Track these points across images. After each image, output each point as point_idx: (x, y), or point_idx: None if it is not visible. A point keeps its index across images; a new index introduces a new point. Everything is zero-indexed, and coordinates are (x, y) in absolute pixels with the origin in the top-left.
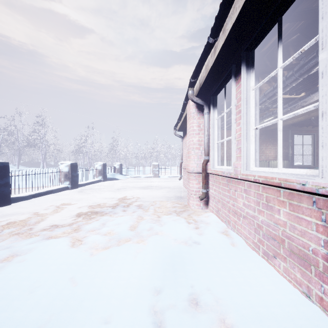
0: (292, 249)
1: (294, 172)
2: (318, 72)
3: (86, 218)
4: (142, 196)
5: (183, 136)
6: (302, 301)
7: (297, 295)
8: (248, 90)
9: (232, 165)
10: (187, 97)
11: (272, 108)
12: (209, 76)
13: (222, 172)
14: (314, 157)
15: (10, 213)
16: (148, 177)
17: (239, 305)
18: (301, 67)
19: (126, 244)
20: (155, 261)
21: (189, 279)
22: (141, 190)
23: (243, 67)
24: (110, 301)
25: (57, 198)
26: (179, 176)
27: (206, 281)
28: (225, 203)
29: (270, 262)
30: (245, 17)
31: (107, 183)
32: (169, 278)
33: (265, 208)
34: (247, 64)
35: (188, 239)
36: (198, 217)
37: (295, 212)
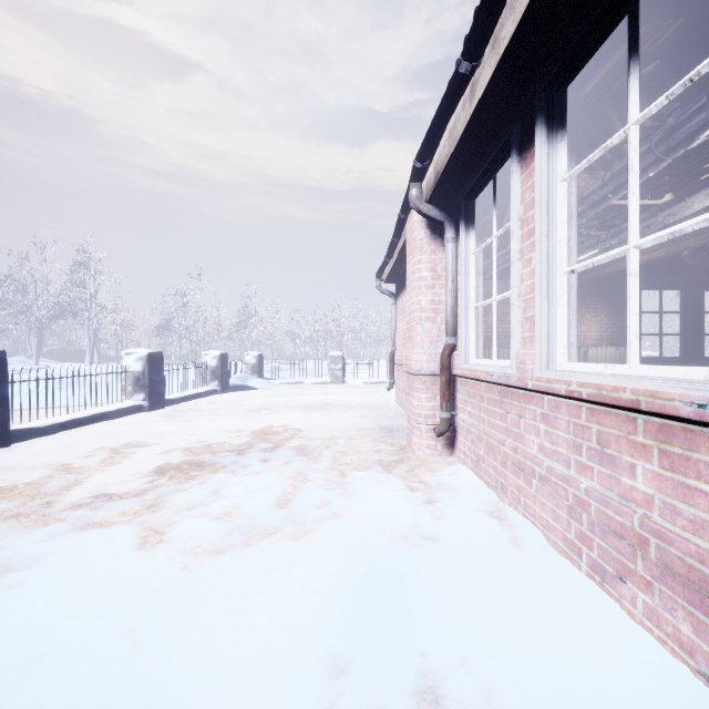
0: (668, 563)
1: (672, 375)
2: (706, 145)
3: (177, 478)
4: (306, 426)
5: (397, 293)
6: (700, 698)
7: (685, 680)
8: (552, 182)
9: (513, 357)
10: (407, 204)
11: (596, 230)
12: (458, 153)
13: (487, 375)
14: (687, 340)
15: (6, 467)
16: (320, 383)
17: (541, 707)
18: (670, 133)
19: (266, 543)
20: (334, 587)
21: (415, 633)
22: (303, 414)
23: (540, 128)
24: (222, 697)
25: (117, 431)
26: (387, 380)
27: (458, 640)
28: (496, 444)
29: (610, 590)
30: (547, 7)
31: (230, 396)
32: (367, 631)
33: (595, 461)
34: (550, 121)
35: (412, 529)
36: (431, 475)
37: (678, 473)
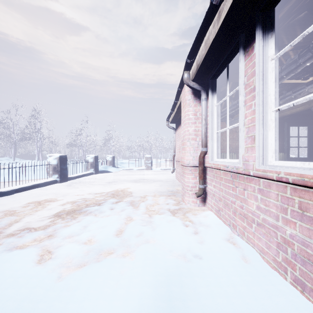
0: None
1: None
2: None
3: (66, 219)
4: (133, 191)
5: (176, 128)
6: None
7: None
8: (265, 61)
9: (241, 158)
10: (182, 82)
11: None
12: (209, 52)
13: (224, 167)
14: (311, 149)
15: None
16: (140, 169)
17: None
18: None
19: (107, 260)
20: (144, 293)
21: None
22: (132, 184)
23: (259, 31)
24: None
25: (42, 193)
26: (171, 168)
27: None
28: (229, 203)
29: (309, 297)
30: None
31: (99, 175)
32: None
33: (297, 219)
34: (264, 27)
35: (187, 250)
36: (195, 217)
37: None
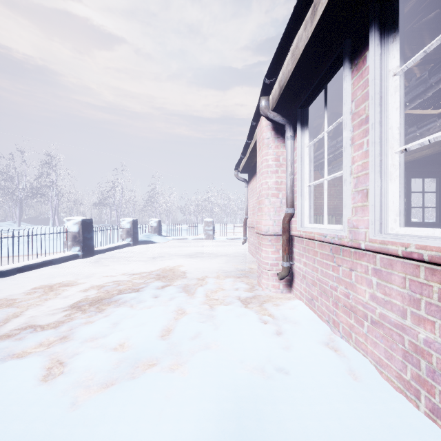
0: None
1: None
2: None
3: (89, 312)
4: (187, 270)
5: (249, 180)
6: None
7: None
8: (384, 77)
9: (346, 222)
10: (258, 113)
11: None
12: (298, 68)
13: (321, 236)
14: (440, 211)
15: None
16: (198, 238)
17: None
18: None
19: (147, 377)
20: (201, 430)
21: None
22: (186, 260)
23: (374, 33)
24: None
25: (57, 273)
26: (241, 237)
27: None
28: (328, 289)
29: None
30: None
31: (139, 248)
32: None
33: (436, 316)
34: (382, 27)
35: (266, 360)
36: (277, 309)
37: None
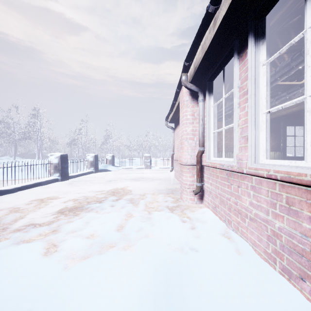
0: None
1: None
2: None
3: (69, 215)
4: (133, 189)
5: (175, 127)
6: None
7: None
8: (257, 66)
9: (235, 156)
10: (180, 84)
11: None
12: (206, 56)
13: (220, 165)
14: None
15: None
16: (140, 168)
17: None
18: None
19: (109, 253)
20: (144, 281)
21: None
22: (132, 182)
23: (251, 38)
24: None
25: (44, 191)
26: (170, 167)
27: None
28: (225, 199)
29: (294, 284)
30: None
31: (99, 174)
32: (162, 310)
33: (285, 212)
34: (256, 35)
35: (184, 244)
36: (192, 213)
37: None
